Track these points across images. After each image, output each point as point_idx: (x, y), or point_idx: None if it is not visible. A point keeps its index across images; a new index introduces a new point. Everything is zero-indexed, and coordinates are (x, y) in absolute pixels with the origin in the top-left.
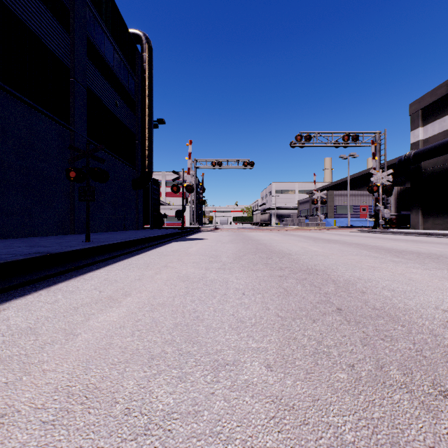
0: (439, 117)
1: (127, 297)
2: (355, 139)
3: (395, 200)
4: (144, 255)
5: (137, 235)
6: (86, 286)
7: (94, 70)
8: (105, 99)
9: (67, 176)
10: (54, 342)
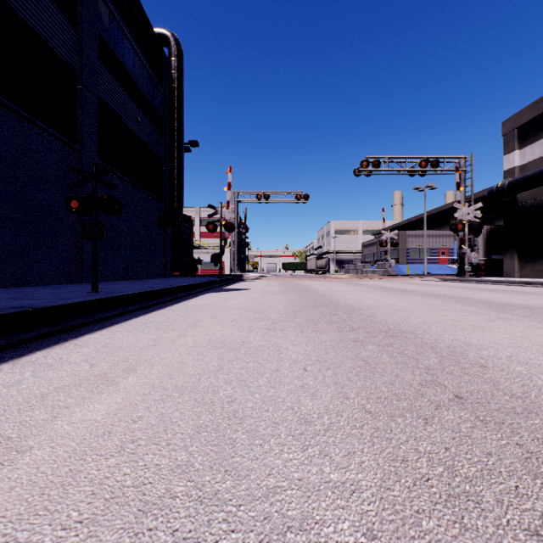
0: (541, 138)
1: (129, 374)
2: (434, 166)
3: (483, 241)
4: (167, 309)
5: (162, 284)
6: (74, 356)
7: (108, 76)
8: (123, 114)
9: (67, 207)
10: None
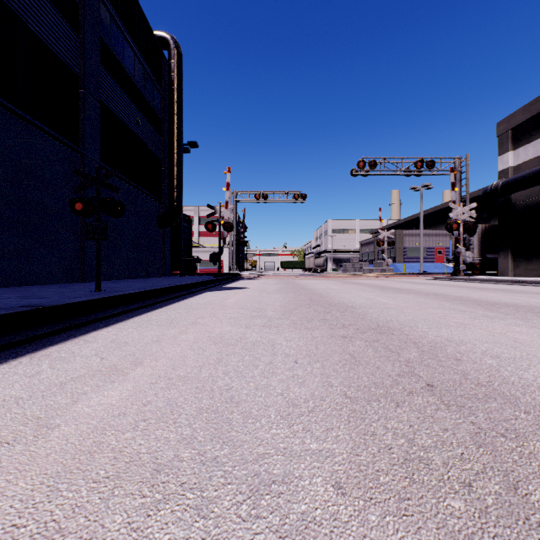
0: (534, 139)
1: (136, 366)
2: (430, 166)
3: (478, 241)
4: (168, 308)
5: (162, 283)
6: (85, 351)
7: (109, 80)
8: (123, 116)
9: (72, 209)
10: (17, 441)
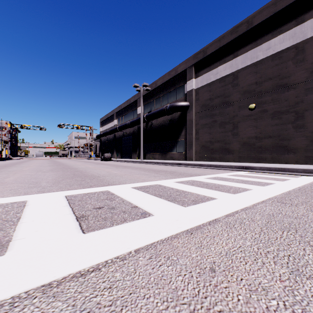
0: (103, 126)
1: None
2: (81, 128)
3: (99, 148)
4: None
5: None
6: None
7: None
8: None
9: None
10: None
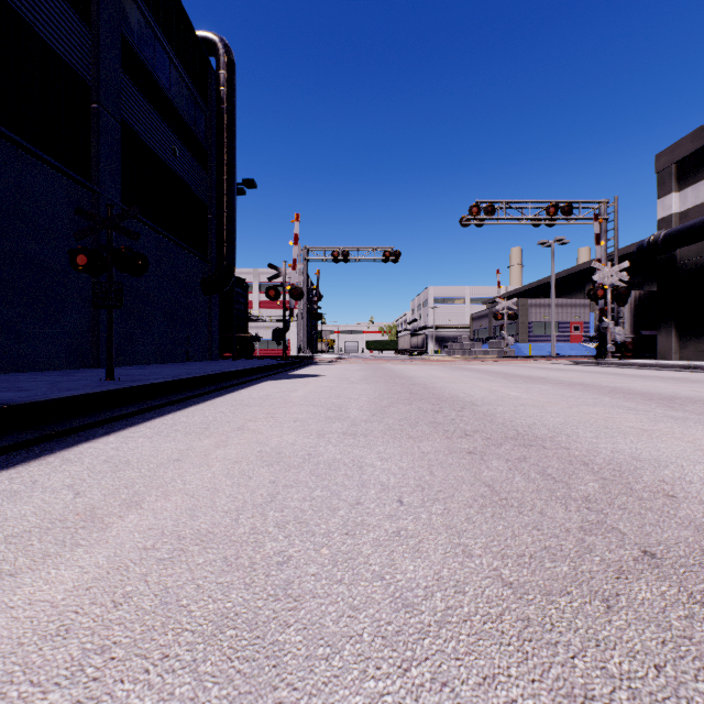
0: None
1: (129, 510)
2: (566, 213)
3: (631, 312)
4: (208, 404)
5: (205, 369)
6: (54, 479)
7: (135, 93)
8: (154, 143)
9: (72, 263)
10: None
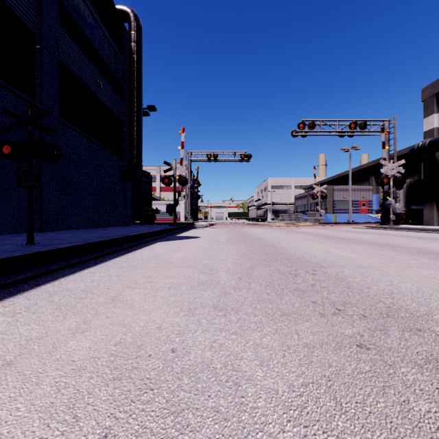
0: None
1: None
2: (362, 127)
3: (404, 194)
4: (102, 266)
5: (115, 233)
6: None
7: (69, 41)
8: (84, 77)
9: None
10: None
